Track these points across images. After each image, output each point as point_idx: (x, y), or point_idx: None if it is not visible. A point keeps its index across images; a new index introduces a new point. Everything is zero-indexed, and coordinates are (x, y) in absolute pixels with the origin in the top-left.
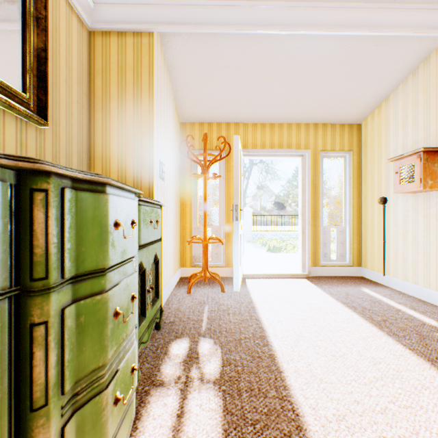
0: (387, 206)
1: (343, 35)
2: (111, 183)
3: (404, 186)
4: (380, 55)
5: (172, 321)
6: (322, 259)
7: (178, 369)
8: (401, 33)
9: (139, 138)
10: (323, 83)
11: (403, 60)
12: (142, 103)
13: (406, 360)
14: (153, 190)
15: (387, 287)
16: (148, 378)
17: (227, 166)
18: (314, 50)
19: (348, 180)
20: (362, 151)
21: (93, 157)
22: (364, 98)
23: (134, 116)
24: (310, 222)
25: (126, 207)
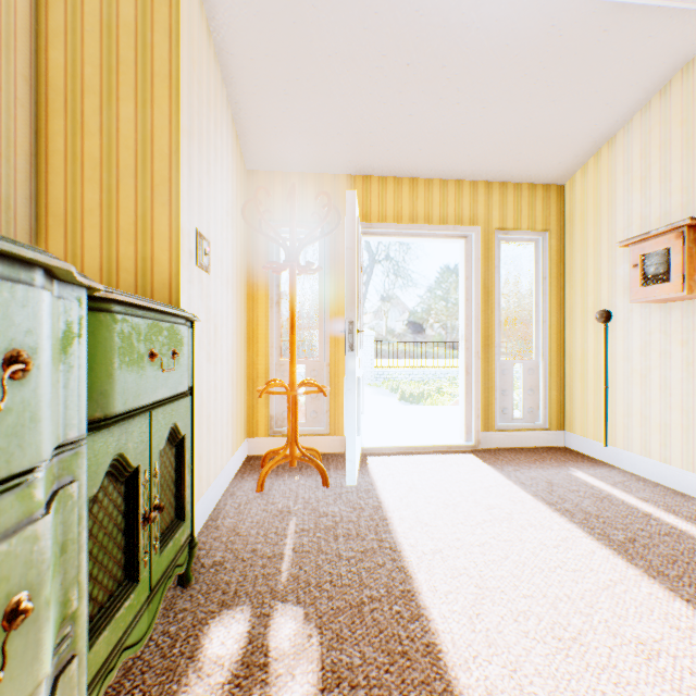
0: (611, 325)
1: None
2: None
3: (650, 289)
4: (610, 52)
5: (218, 561)
6: (499, 417)
7: None
8: (659, 1)
9: (147, 178)
10: (507, 102)
11: (648, 64)
12: (155, 105)
13: None
14: (179, 288)
15: (613, 466)
16: None
17: (334, 253)
18: (496, 33)
19: (541, 281)
20: (565, 232)
21: (44, 215)
22: (574, 137)
23: (137, 130)
24: (479, 354)
25: None
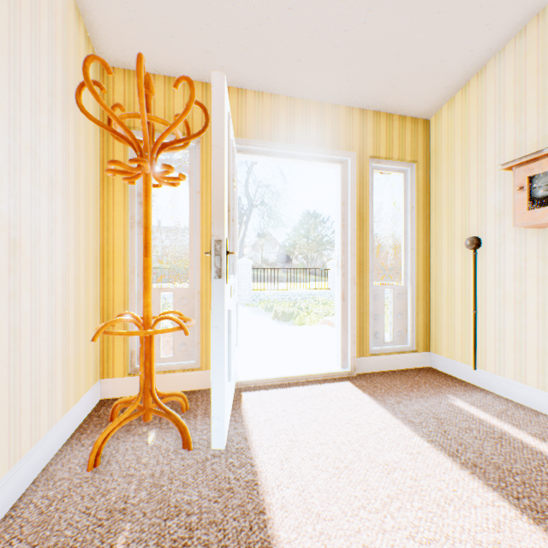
0: (481, 252)
1: None
2: None
3: (540, 212)
4: None
5: None
6: (372, 341)
7: None
8: None
9: None
10: (394, 6)
11: None
12: None
13: None
14: None
15: (485, 390)
16: None
17: (205, 169)
18: None
19: (409, 210)
20: (431, 164)
21: None
22: (449, 63)
23: None
24: (355, 280)
25: None
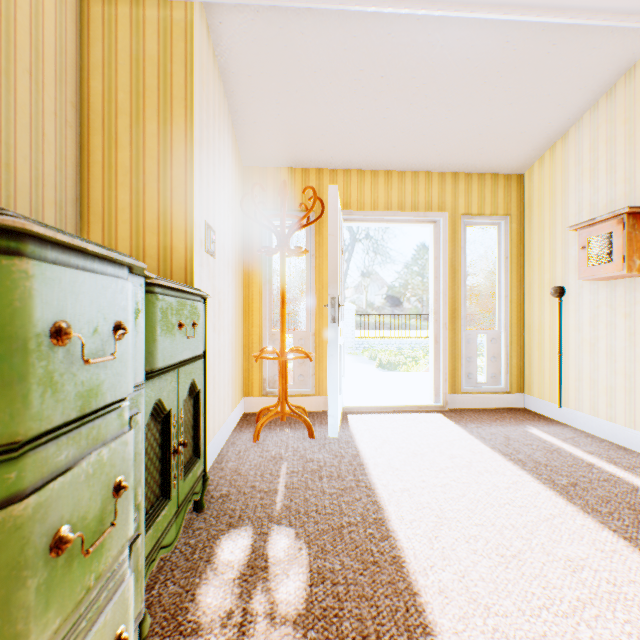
0: (564, 300)
1: (507, 20)
2: (33, 232)
3: (595, 268)
4: (559, 61)
5: (224, 494)
6: (465, 381)
7: (230, 594)
8: (598, 21)
9: (168, 182)
10: (469, 105)
11: (594, 71)
12: (174, 122)
13: (625, 561)
14: (193, 271)
15: (566, 425)
16: (172, 617)
17: (318, 237)
18: (458, 49)
19: (503, 260)
20: (525, 216)
21: (87, 213)
22: (530, 133)
23: (159, 143)
24: (447, 325)
25: (96, 294)
